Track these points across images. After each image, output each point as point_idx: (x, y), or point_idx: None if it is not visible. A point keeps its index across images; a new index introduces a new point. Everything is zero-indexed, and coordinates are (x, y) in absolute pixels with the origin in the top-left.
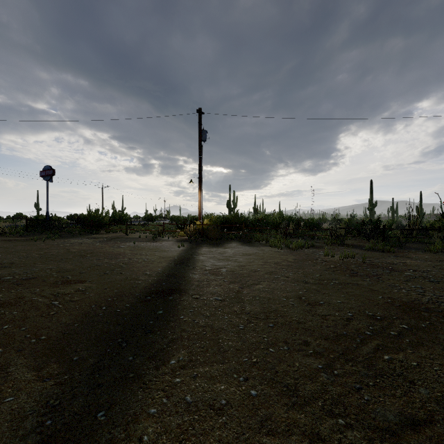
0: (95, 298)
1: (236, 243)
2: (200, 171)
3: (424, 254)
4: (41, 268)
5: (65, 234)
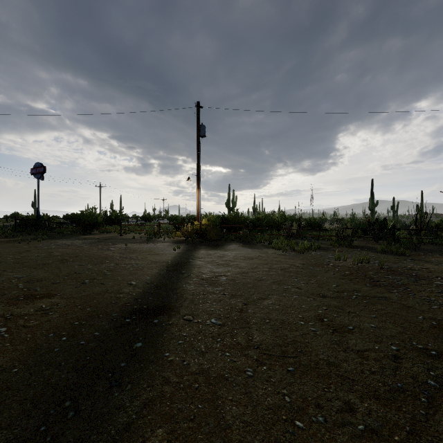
0: (58, 322)
1: (236, 244)
2: (198, 168)
3: (442, 257)
4: (7, 277)
5: (55, 235)
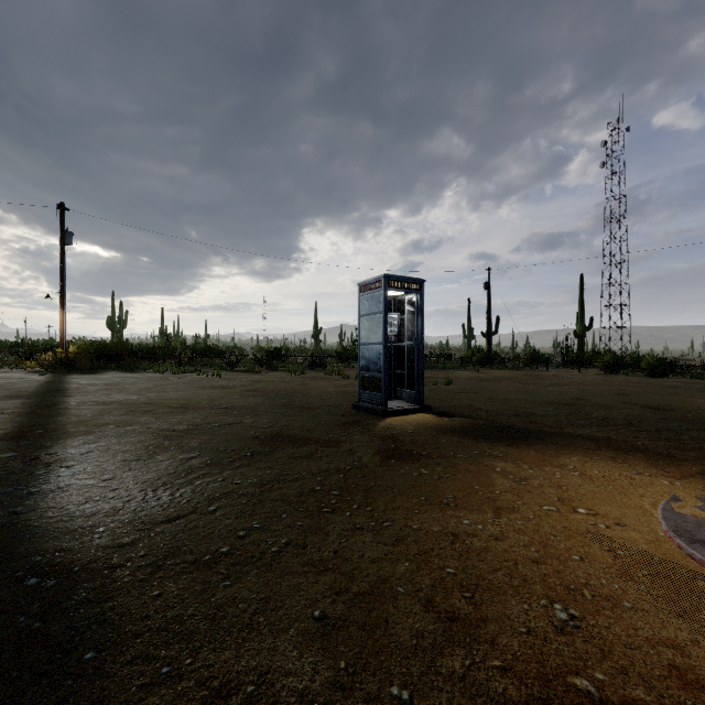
0: None
1: (116, 372)
2: (62, 284)
3: (280, 373)
4: None
5: None
